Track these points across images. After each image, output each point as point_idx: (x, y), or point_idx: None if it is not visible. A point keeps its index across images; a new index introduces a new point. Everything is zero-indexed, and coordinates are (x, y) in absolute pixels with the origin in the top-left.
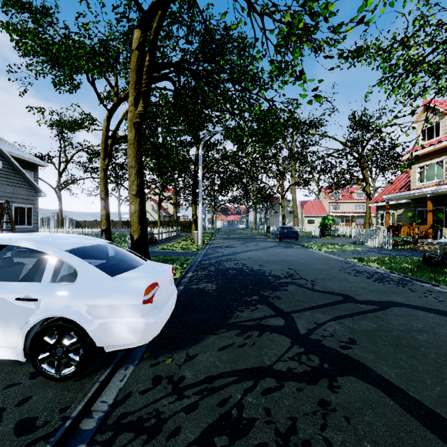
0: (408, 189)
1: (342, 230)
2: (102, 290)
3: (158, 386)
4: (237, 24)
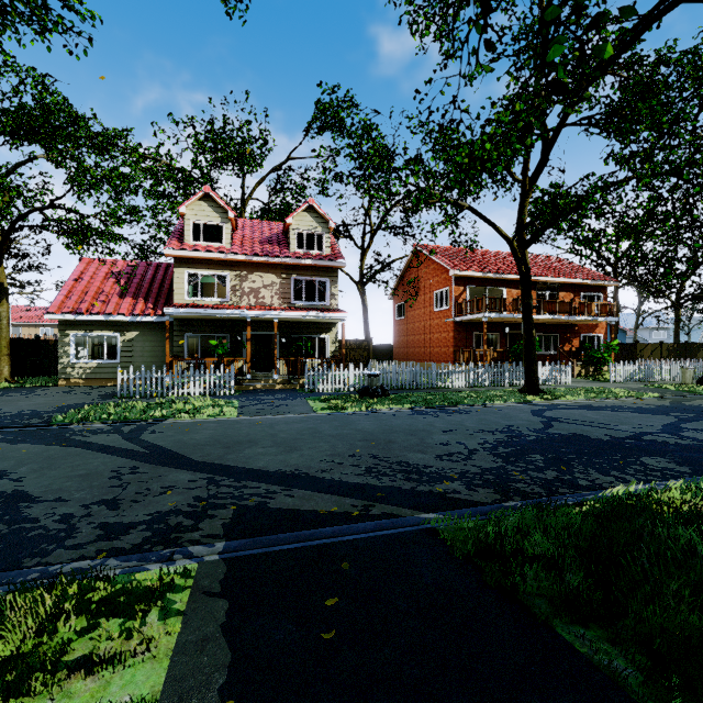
0: (144, 300)
1: None
2: None
3: None
4: None
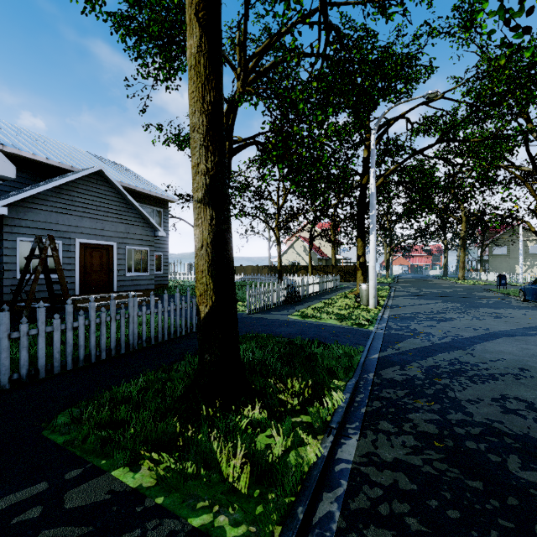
0: None
1: None
2: None
3: None
4: None
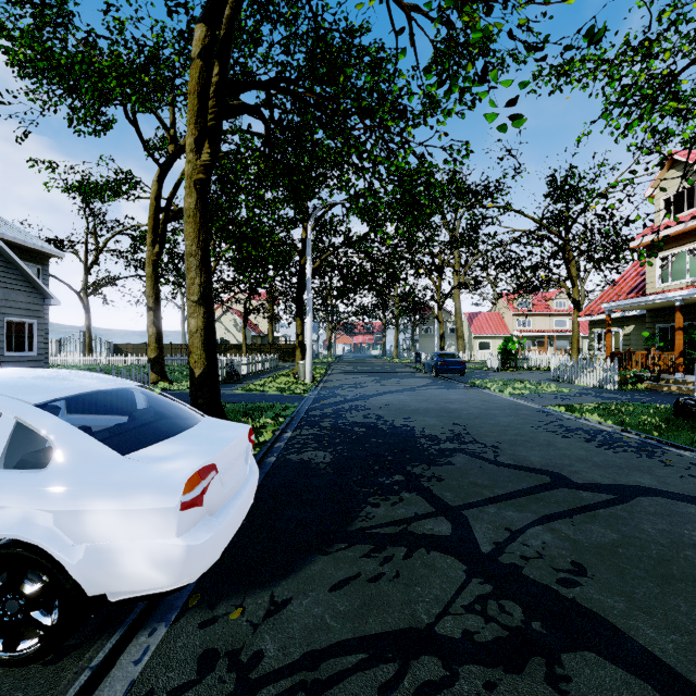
0: (641, 294)
1: (535, 358)
2: (99, 485)
3: (207, 677)
4: (367, 25)
